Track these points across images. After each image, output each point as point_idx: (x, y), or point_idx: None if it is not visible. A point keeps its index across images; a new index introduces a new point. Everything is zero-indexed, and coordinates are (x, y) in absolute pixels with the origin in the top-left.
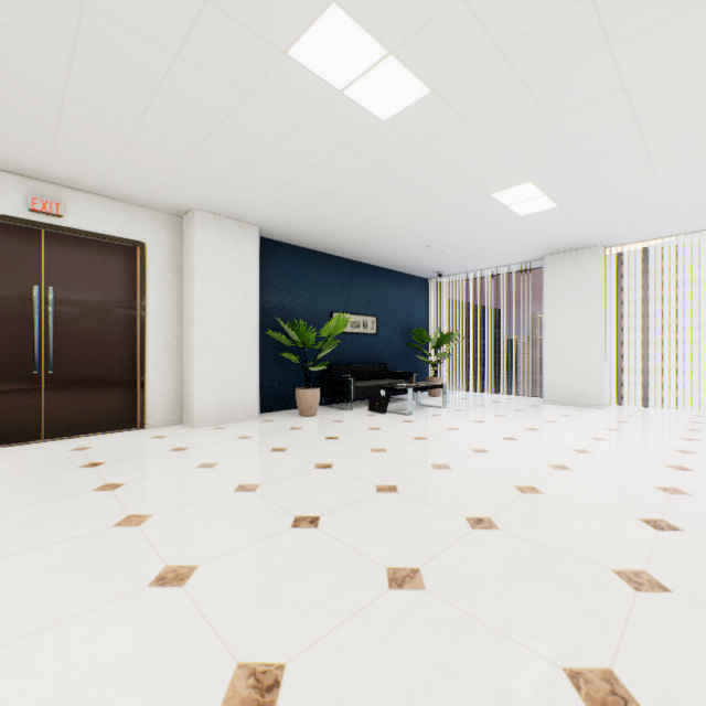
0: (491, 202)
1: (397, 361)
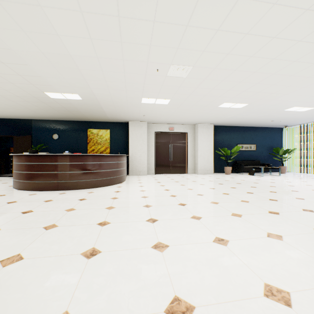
0: (285, 111)
1: (265, 160)
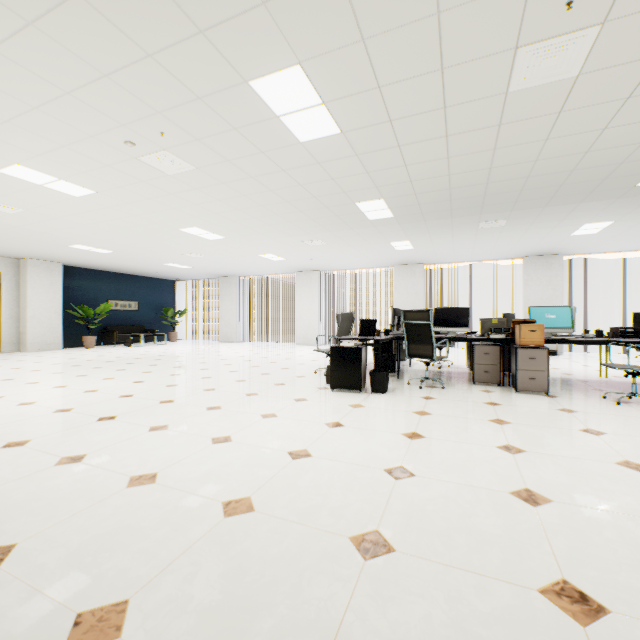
0: (166, 265)
1: (153, 324)
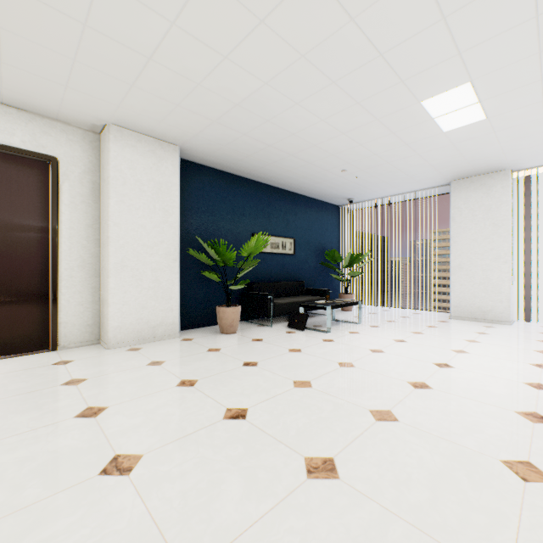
0: (418, 113)
1: (312, 279)
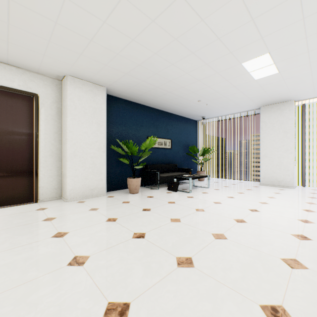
0: (240, 69)
1: (182, 162)
